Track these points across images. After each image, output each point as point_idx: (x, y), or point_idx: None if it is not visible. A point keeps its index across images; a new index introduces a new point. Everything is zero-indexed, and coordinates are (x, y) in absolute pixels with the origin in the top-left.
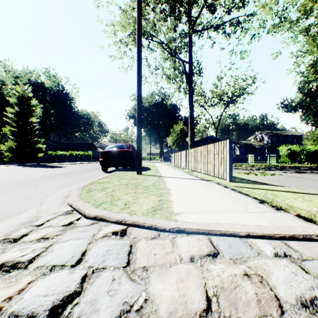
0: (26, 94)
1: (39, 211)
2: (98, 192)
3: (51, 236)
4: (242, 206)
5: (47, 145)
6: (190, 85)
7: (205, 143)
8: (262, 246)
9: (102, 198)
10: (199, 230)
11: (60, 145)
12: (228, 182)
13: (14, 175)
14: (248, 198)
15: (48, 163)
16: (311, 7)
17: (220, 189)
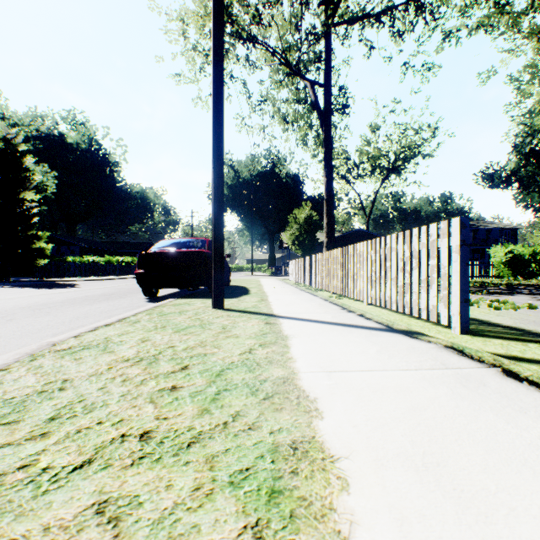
0: (13, 145)
1: None
2: None
3: None
4: None
5: (68, 246)
6: (326, 130)
7: (349, 243)
8: None
9: None
10: None
11: (92, 246)
12: (459, 336)
13: None
14: None
15: (60, 277)
16: None
17: (524, 399)
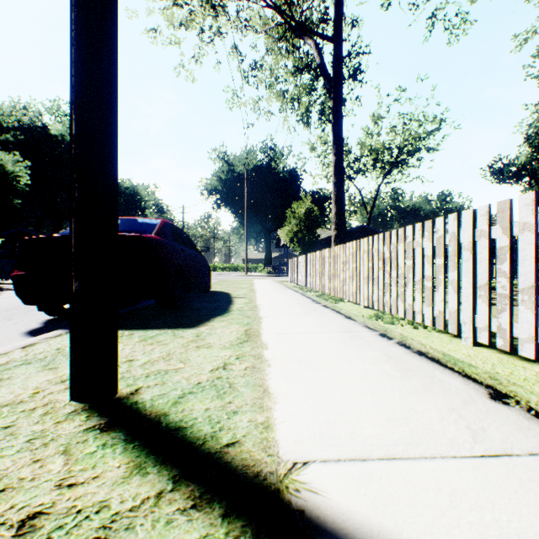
0: None
1: None
2: None
3: None
4: None
5: None
6: (335, 96)
7: (352, 240)
8: None
9: None
10: None
11: None
12: None
13: None
14: None
15: None
16: None
17: None
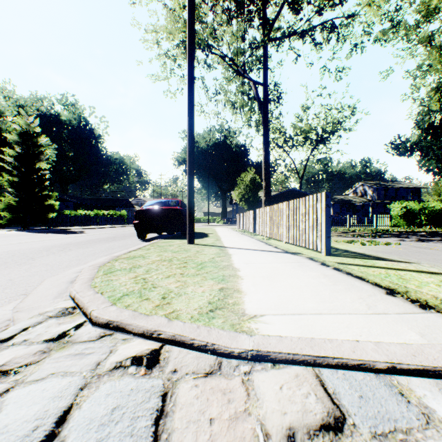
0: (32, 128)
1: (17, 310)
2: (123, 273)
3: (15, 366)
4: (361, 302)
5: (64, 202)
6: (264, 116)
7: (285, 199)
8: (427, 396)
9: (126, 285)
10: (297, 357)
11: (82, 202)
12: (324, 256)
13: (7, 245)
14: (365, 284)
15: (64, 226)
16: (436, 5)
17: (317, 268)
